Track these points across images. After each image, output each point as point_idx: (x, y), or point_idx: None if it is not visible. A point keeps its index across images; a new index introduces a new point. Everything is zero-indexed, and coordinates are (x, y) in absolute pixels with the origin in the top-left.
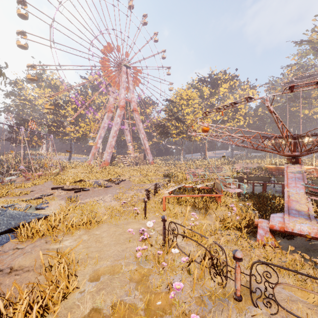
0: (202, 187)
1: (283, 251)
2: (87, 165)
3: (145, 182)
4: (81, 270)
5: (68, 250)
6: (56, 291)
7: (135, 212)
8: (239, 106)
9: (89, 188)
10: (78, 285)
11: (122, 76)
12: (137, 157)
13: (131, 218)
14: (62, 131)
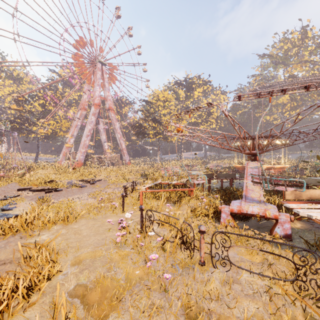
0: (177, 183)
1: (240, 229)
2: (58, 166)
3: (122, 181)
4: (62, 258)
5: (46, 243)
6: (39, 274)
7: (113, 207)
8: (211, 109)
9: (61, 188)
10: (60, 269)
11: (97, 73)
12: (113, 158)
13: (110, 212)
14: (27, 128)
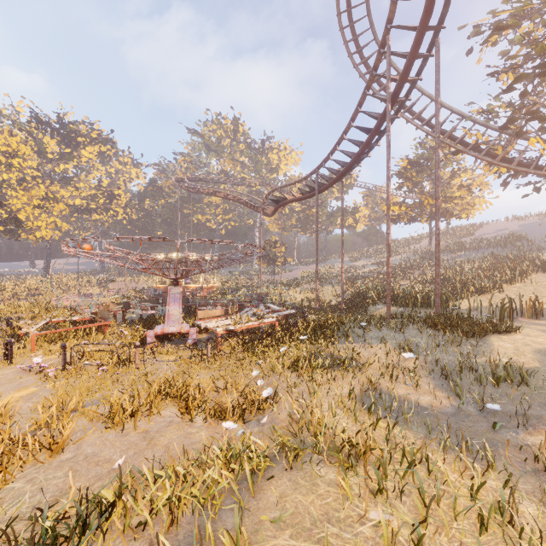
0: (80, 319)
1: (163, 347)
2: None
3: None
4: None
5: None
6: None
7: None
8: (116, 191)
9: None
10: None
11: None
12: None
13: None
14: None
